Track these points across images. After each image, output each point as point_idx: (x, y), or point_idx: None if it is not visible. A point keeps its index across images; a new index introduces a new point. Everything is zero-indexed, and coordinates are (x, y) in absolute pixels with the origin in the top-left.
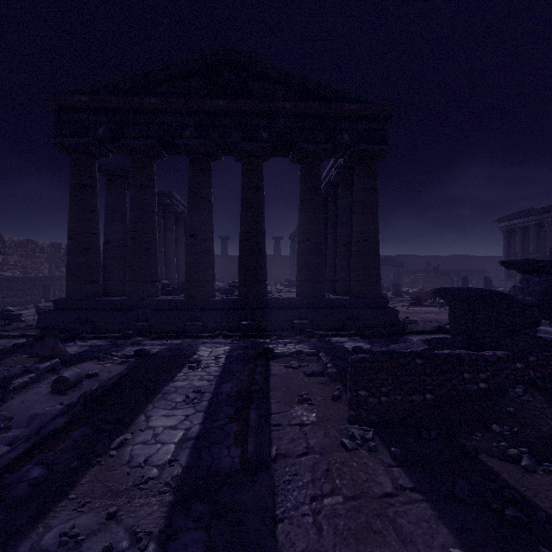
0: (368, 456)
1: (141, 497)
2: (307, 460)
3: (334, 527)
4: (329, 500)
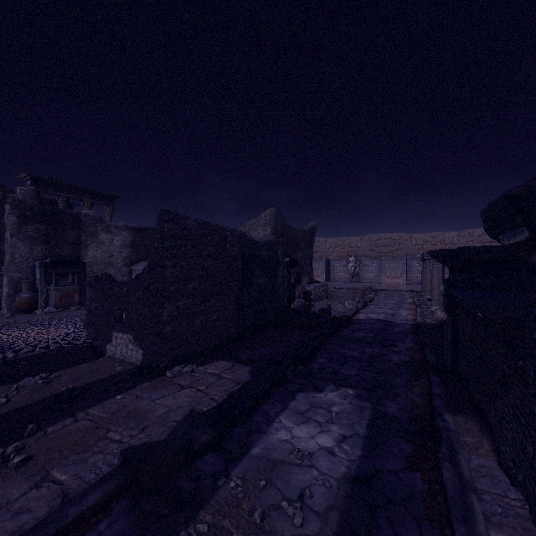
0: (37, 445)
1: (228, 531)
2: (67, 473)
3: (139, 424)
4: (117, 435)
